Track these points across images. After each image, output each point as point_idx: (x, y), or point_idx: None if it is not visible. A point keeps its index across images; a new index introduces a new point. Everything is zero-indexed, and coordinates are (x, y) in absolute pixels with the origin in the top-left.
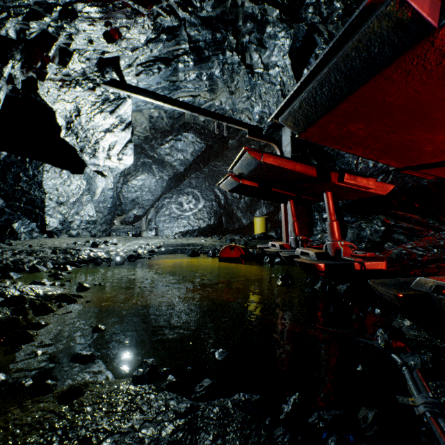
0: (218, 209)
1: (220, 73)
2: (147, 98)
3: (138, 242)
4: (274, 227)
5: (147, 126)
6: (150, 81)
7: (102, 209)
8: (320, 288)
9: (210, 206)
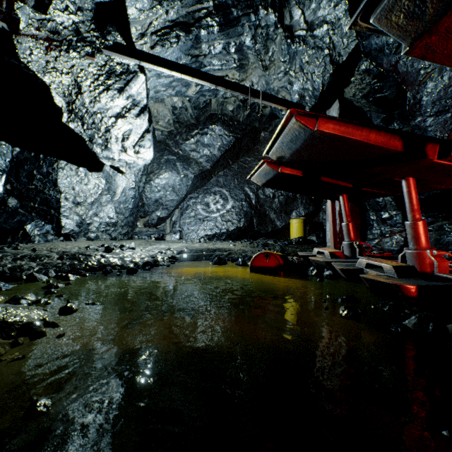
0: (249, 210)
1: (252, 41)
2: (160, 67)
3: (159, 246)
4: (313, 230)
5: (170, 119)
6: (168, 56)
7: (123, 210)
8: (417, 327)
9: (239, 207)
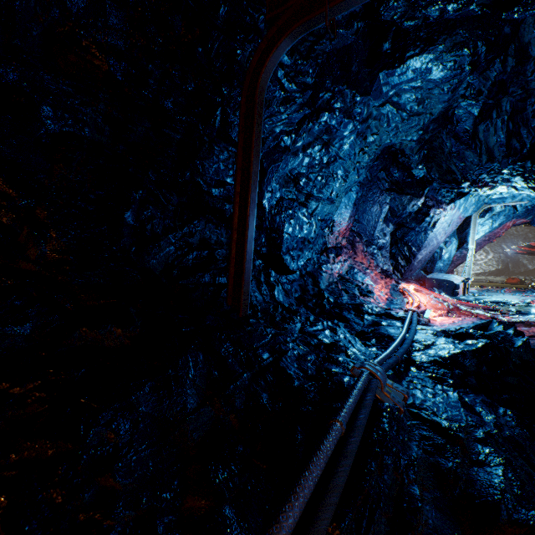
0: (505, 259)
1: None
2: None
3: None
4: None
5: None
6: None
7: None
8: None
9: (497, 257)
